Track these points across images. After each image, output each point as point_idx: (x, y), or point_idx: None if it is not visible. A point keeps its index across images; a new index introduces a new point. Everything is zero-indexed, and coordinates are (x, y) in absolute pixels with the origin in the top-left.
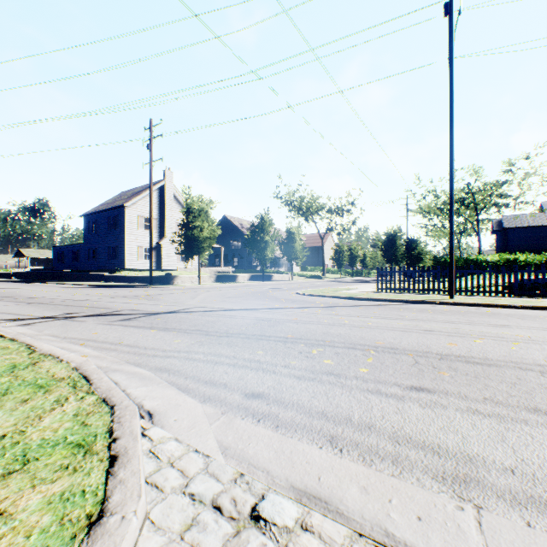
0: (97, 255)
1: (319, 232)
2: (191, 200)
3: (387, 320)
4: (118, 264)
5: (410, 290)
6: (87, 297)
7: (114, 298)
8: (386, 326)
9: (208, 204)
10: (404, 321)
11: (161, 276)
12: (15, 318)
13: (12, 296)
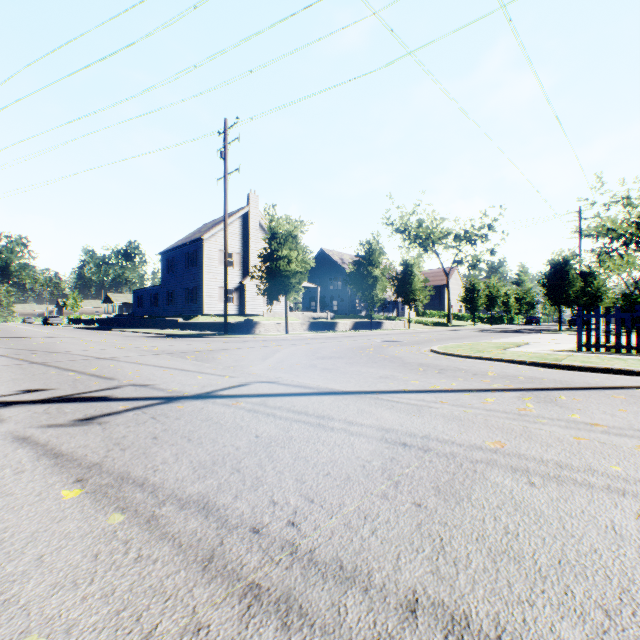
0: (174, 299)
1: (442, 266)
2: (275, 222)
3: None
4: (195, 308)
5: None
6: (121, 353)
7: (152, 356)
8: None
9: (297, 227)
10: None
11: (240, 323)
12: None
13: (40, 348)
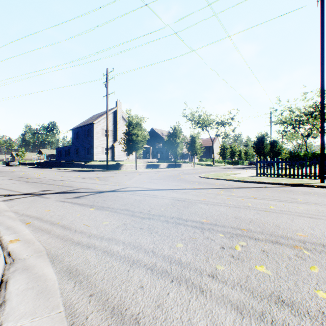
0: (78, 152)
1: (210, 137)
2: (131, 117)
3: (285, 204)
4: (90, 157)
5: (283, 175)
6: (65, 178)
7: (80, 179)
8: (289, 210)
9: (141, 120)
10: (302, 205)
11: (113, 164)
12: (8, 194)
13: (24, 176)
